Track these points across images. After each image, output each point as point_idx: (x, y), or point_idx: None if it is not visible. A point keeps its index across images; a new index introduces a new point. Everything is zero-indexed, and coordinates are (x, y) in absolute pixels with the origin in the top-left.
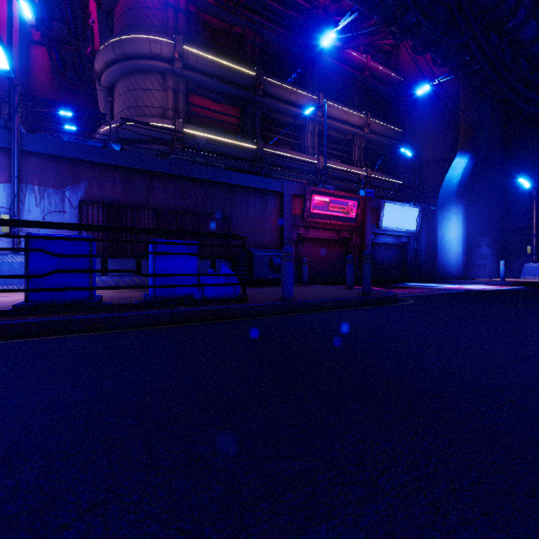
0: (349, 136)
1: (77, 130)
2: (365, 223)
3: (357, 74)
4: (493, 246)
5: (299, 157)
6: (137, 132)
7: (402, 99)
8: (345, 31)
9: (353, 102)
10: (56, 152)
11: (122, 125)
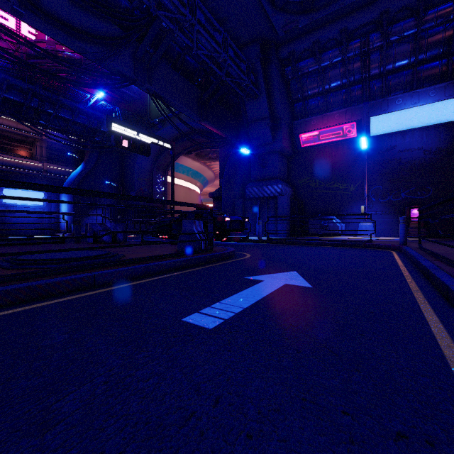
0: (30, 139)
1: None
2: None
3: None
4: (109, 215)
5: None
6: None
7: None
8: None
9: None
10: None
11: None
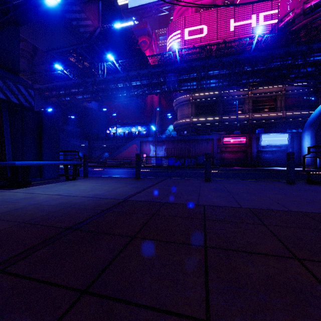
0: (273, 97)
1: (172, 116)
2: (251, 144)
3: None
4: None
5: (238, 117)
6: (181, 123)
7: None
8: None
9: None
10: (161, 139)
11: (178, 122)
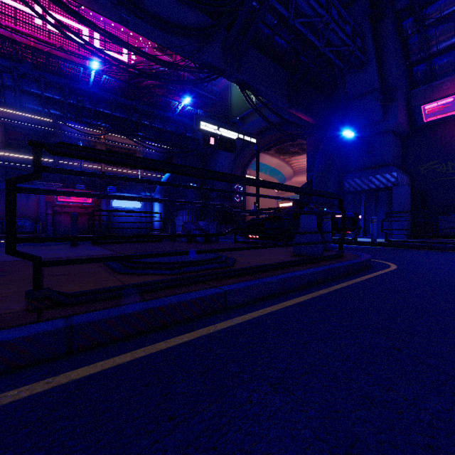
0: (131, 151)
1: None
2: (100, 204)
3: None
4: (193, 215)
5: (87, 165)
6: None
7: None
8: None
9: None
10: None
11: None
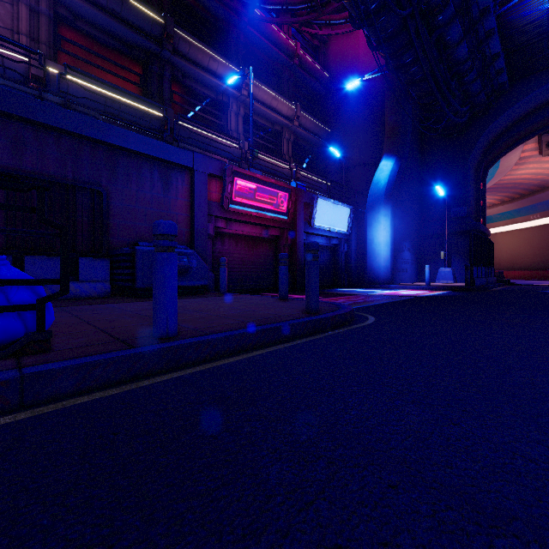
0: (277, 127)
1: None
2: (296, 220)
3: (286, 59)
4: (413, 251)
5: (220, 139)
6: None
7: (330, 98)
8: (274, 1)
9: (282, 90)
10: None
11: None
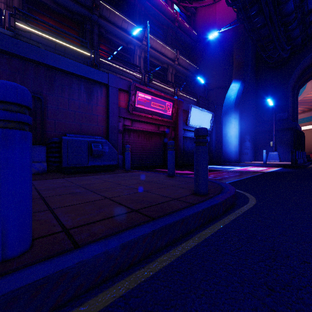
0: (165, 65)
1: None
2: (178, 121)
3: (170, 23)
4: (251, 141)
5: (129, 71)
6: None
7: (197, 48)
8: None
9: (167, 42)
10: None
11: None
